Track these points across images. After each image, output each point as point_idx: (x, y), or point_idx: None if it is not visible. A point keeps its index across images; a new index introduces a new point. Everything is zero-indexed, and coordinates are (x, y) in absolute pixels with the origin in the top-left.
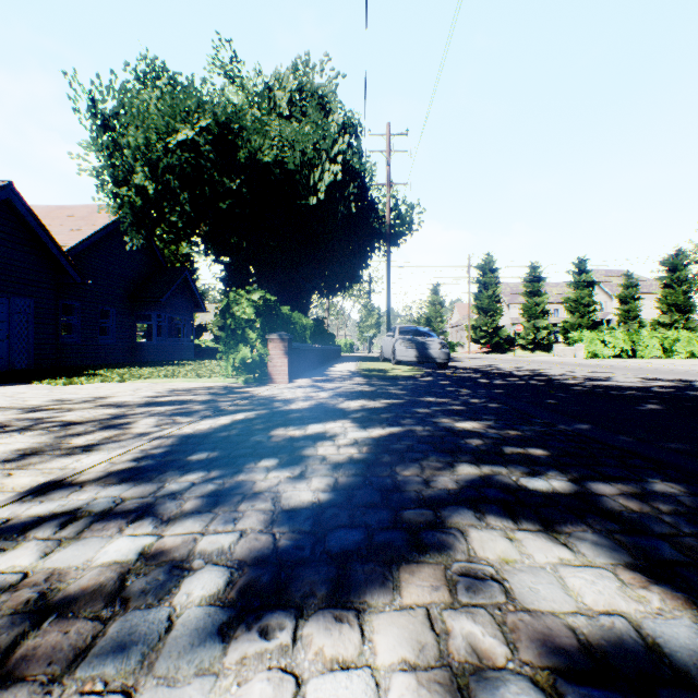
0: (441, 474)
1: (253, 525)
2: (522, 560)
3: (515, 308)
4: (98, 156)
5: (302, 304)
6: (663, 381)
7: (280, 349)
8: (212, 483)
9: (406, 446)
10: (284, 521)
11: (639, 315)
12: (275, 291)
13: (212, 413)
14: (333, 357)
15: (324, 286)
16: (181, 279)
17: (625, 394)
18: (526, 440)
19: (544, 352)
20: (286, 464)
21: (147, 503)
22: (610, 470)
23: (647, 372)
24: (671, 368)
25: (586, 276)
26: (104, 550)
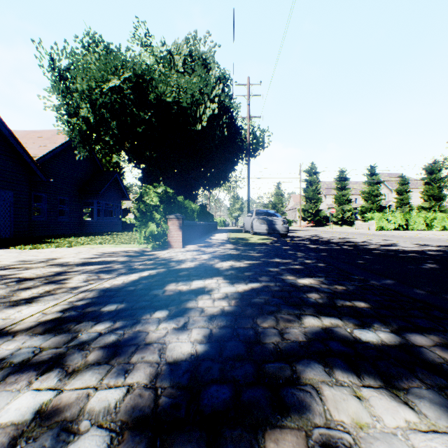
0: (292, 327)
1: (140, 379)
2: (375, 424)
3: (329, 197)
4: (57, 97)
5: (192, 195)
6: (431, 246)
7: (176, 225)
8: (114, 334)
9: (263, 300)
10: (166, 375)
11: (409, 202)
12: (174, 187)
13: (126, 271)
14: (212, 229)
15: (206, 183)
16: (113, 179)
17: (409, 256)
18: (350, 293)
19: (349, 226)
20: (173, 315)
21: (59, 353)
22: (419, 321)
23: (418, 240)
24: (433, 237)
25: (375, 177)
26: (7, 407)
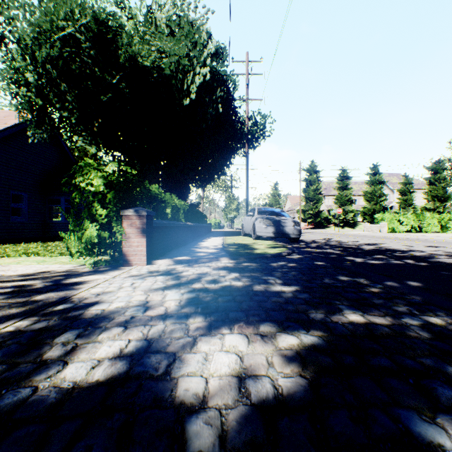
0: None
1: None
2: None
3: (328, 198)
4: (1, 61)
5: (182, 193)
6: None
7: (137, 227)
8: None
9: None
10: None
11: (413, 203)
12: (158, 180)
13: None
14: (204, 232)
15: (198, 178)
16: None
17: None
18: None
19: (350, 228)
20: None
21: None
22: None
23: None
24: None
25: (378, 176)
26: None
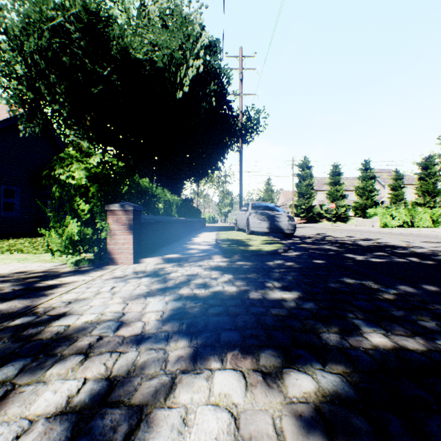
0: None
1: None
2: None
3: (321, 193)
4: None
5: (176, 188)
6: None
7: (123, 223)
8: None
9: None
10: None
11: (404, 198)
12: (152, 175)
13: None
14: (198, 227)
15: (192, 173)
16: None
17: None
18: None
19: (342, 223)
20: None
21: None
22: None
23: None
24: None
25: (370, 172)
26: None
